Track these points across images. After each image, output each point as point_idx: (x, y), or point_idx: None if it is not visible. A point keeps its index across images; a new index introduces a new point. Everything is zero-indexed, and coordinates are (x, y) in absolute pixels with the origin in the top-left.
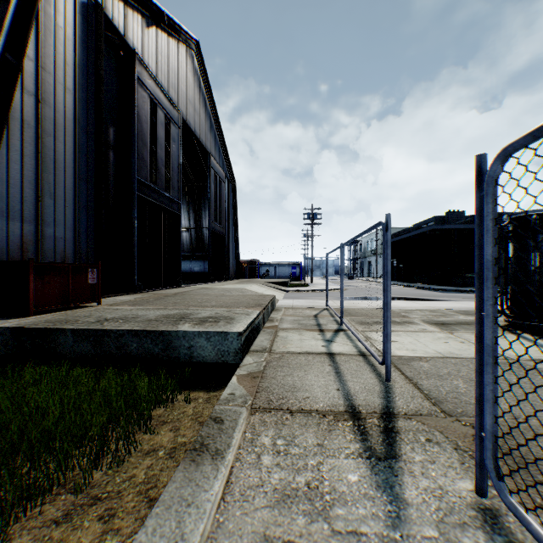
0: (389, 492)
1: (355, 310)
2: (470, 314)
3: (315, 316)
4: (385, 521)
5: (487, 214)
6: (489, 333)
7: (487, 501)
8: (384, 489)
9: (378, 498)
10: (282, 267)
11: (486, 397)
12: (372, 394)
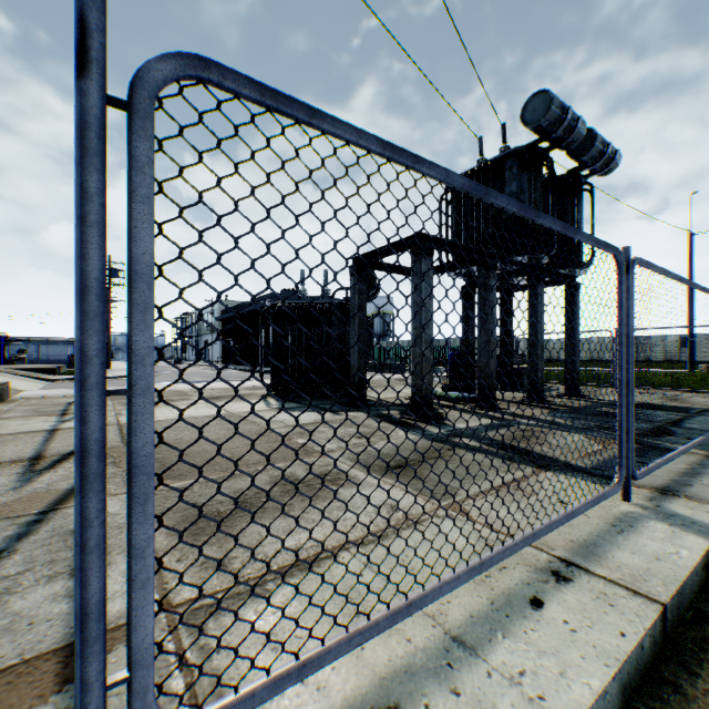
0: (27, 481)
1: None
2: (255, 389)
3: (71, 403)
4: (10, 490)
5: None
6: None
7: None
8: (24, 481)
9: (14, 485)
10: (55, 346)
11: None
12: (71, 447)
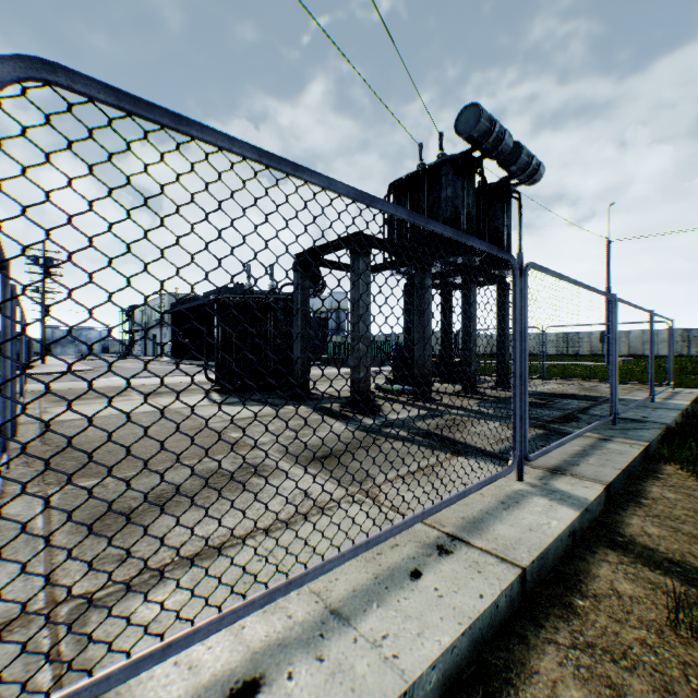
0: None
1: (70, 390)
2: (201, 384)
3: None
4: None
5: (3, 298)
6: (4, 368)
7: (8, 471)
8: None
9: None
10: None
11: (3, 407)
12: None
